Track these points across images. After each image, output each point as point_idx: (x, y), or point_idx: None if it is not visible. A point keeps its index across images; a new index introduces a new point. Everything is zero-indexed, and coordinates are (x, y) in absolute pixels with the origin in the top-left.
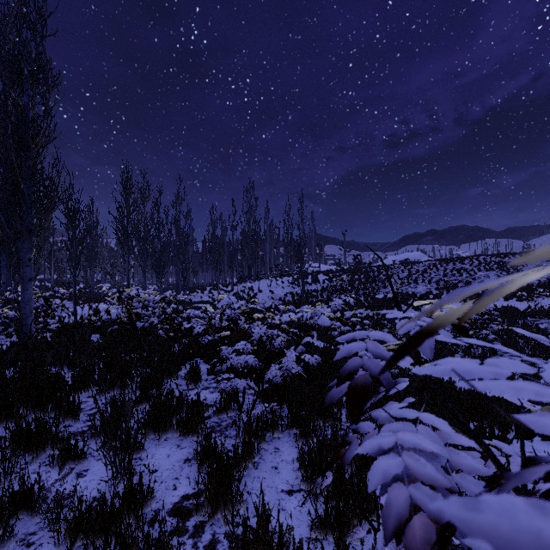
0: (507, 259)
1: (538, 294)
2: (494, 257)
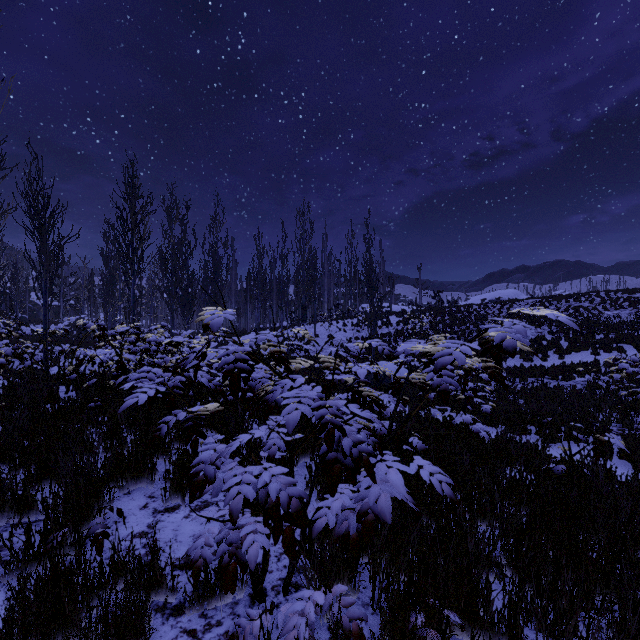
0: (639, 295)
1: None
2: (619, 293)
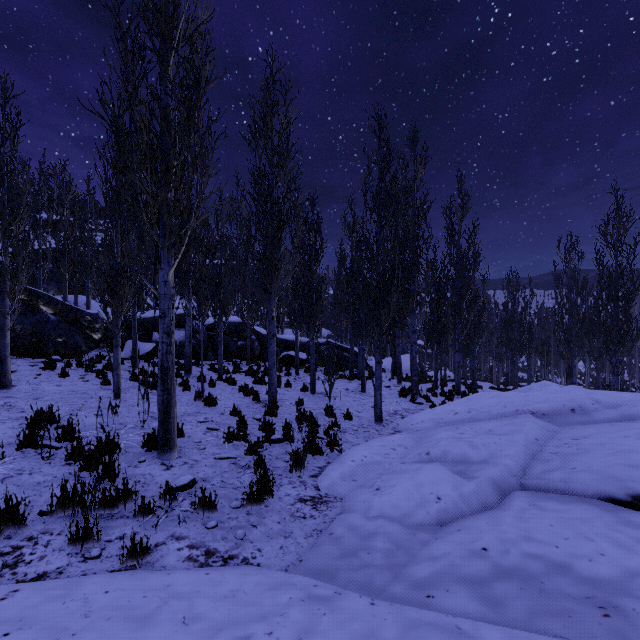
0: None
1: None
2: None
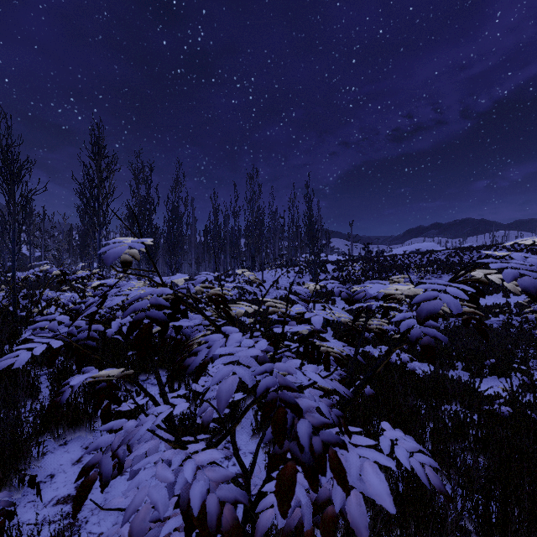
0: None
1: None
2: (521, 245)
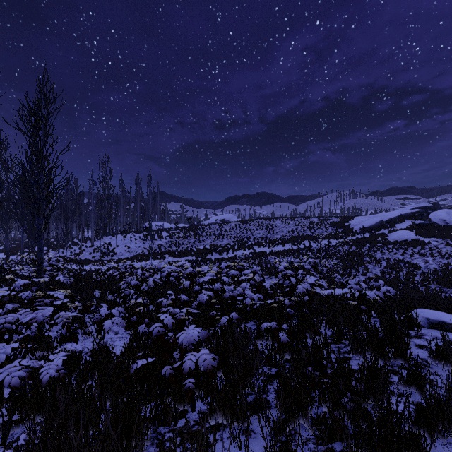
0: (272, 223)
1: (277, 243)
2: (268, 220)
